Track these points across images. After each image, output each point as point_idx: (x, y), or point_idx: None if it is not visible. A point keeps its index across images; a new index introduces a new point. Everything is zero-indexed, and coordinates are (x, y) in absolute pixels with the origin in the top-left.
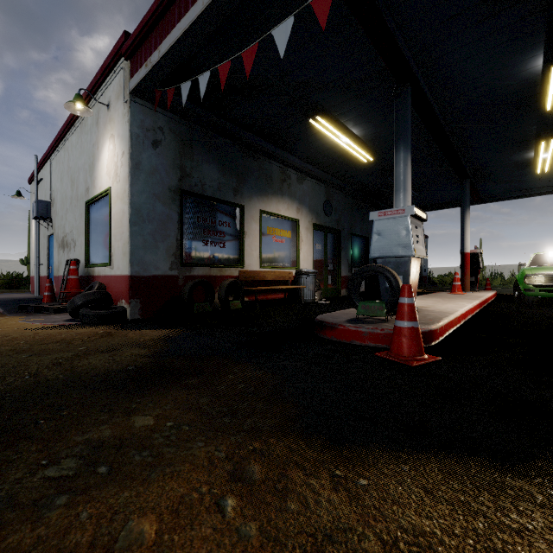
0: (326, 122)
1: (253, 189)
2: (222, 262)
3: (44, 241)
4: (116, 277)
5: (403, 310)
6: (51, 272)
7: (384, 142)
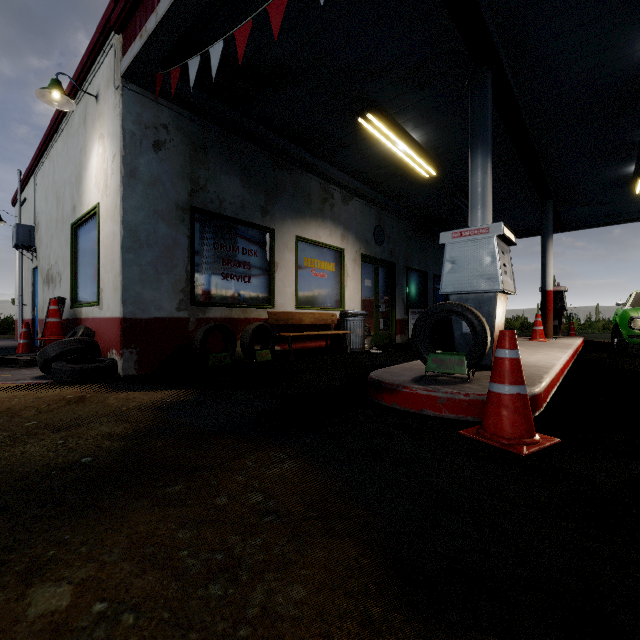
0: (379, 122)
1: (287, 209)
2: (247, 301)
3: (28, 276)
4: (105, 320)
5: (503, 368)
6: (36, 314)
7: (450, 151)
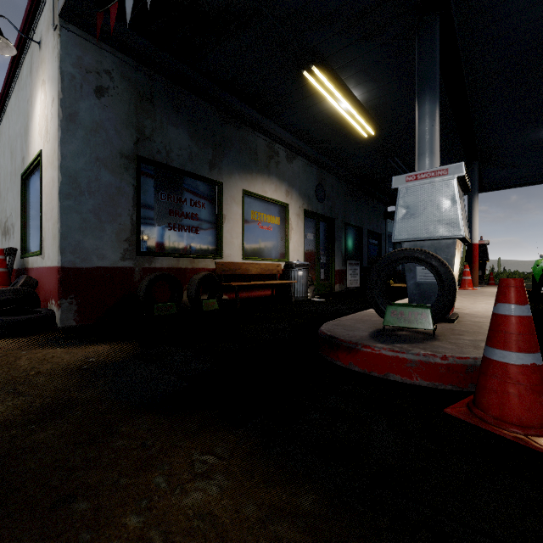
0: (323, 77)
1: (234, 164)
2: (194, 251)
3: None
4: (46, 270)
5: (509, 330)
6: None
7: (389, 110)
